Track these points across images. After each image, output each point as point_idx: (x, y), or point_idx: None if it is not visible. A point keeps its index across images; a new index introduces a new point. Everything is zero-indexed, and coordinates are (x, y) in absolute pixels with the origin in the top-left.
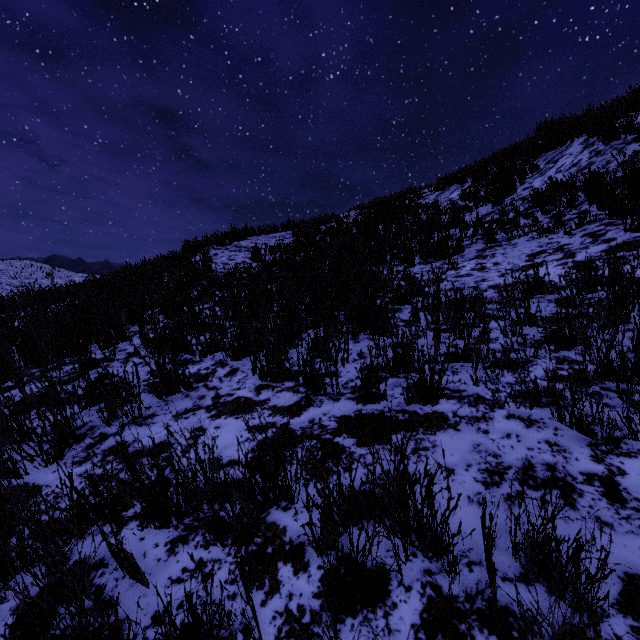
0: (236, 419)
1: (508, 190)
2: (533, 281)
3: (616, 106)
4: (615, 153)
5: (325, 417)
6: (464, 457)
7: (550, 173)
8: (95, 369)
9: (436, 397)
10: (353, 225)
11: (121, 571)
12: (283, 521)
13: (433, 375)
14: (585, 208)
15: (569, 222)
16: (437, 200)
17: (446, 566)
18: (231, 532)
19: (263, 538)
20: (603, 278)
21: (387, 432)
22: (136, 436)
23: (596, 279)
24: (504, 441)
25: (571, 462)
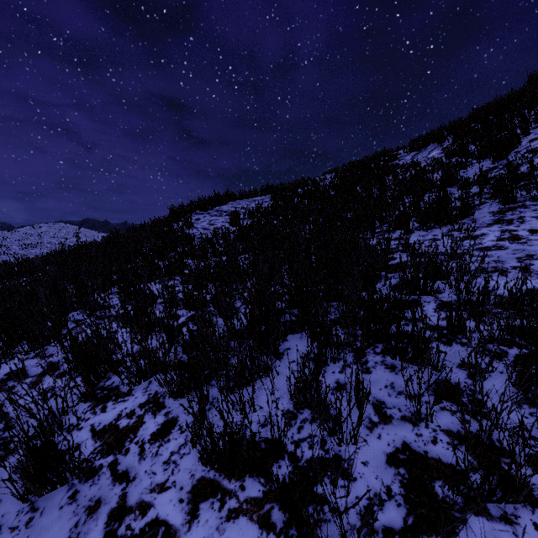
0: None
1: (511, 142)
2: None
3: None
4: None
5: None
6: None
7: None
8: None
9: None
10: (329, 187)
11: None
12: None
13: None
14: None
15: None
16: (417, 159)
17: None
18: None
19: None
20: None
21: None
22: None
23: None
24: None
25: None
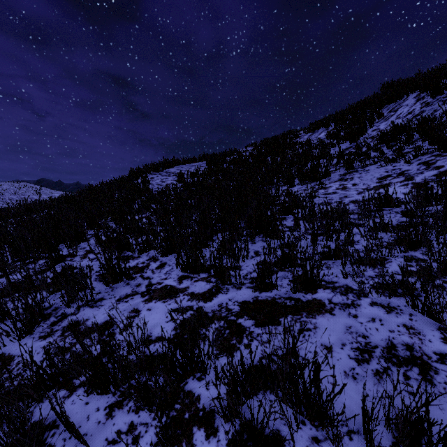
0: (163, 303)
1: (361, 131)
2: (384, 198)
3: (439, 70)
4: (440, 104)
5: (230, 302)
6: (339, 337)
7: (392, 119)
8: (62, 262)
9: (315, 287)
10: (249, 157)
11: (68, 432)
12: (198, 390)
13: (313, 270)
14: (419, 144)
15: (407, 154)
16: (309, 139)
17: (330, 434)
18: (156, 401)
19: (182, 405)
20: (437, 195)
21: (278, 315)
22: (88, 316)
23: (432, 196)
24: (370, 324)
25: (425, 343)
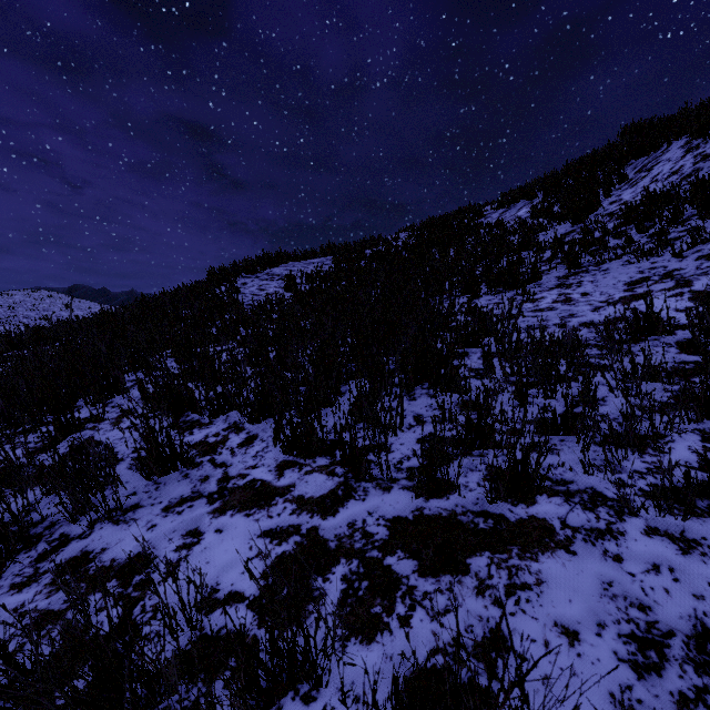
0: (246, 517)
1: (591, 204)
2: (644, 318)
3: None
4: None
5: (371, 518)
6: (590, 607)
7: (643, 183)
8: (78, 432)
9: (531, 491)
10: (403, 249)
11: None
12: None
13: (528, 461)
14: (695, 224)
15: (675, 242)
16: (502, 218)
17: None
18: None
19: None
20: None
21: (463, 551)
22: (107, 541)
23: None
24: (651, 578)
25: None
